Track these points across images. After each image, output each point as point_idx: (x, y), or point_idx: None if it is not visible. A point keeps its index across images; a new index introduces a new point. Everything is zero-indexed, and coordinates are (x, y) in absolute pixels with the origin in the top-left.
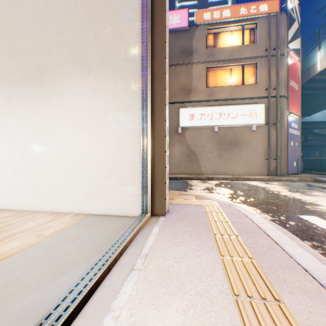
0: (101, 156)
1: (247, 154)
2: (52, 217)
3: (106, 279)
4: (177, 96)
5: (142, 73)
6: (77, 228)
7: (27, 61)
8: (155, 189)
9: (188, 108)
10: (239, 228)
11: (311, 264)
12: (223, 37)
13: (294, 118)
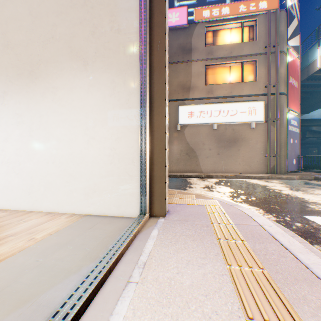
0: (98, 153)
1: (247, 151)
2: (46, 218)
3: (98, 296)
4: (176, 94)
5: (140, 67)
6: (71, 231)
7: (21, 56)
8: (154, 189)
9: (187, 106)
10: (244, 232)
11: None
12: (222, 35)
13: (293, 116)
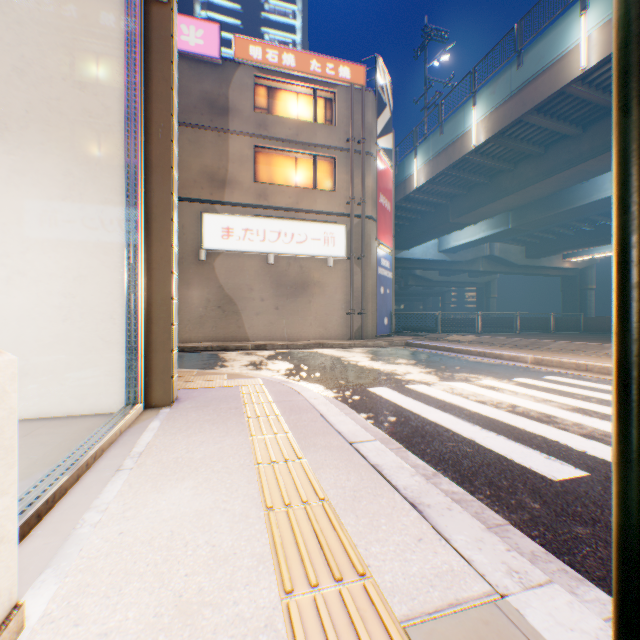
0: (33, 303)
1: (322, 304)
2: None
3: (75, 487)
4: (199, 188)
5: (127, 159)
6: None
7: None
8: (153, 363)
9: (220, 215)
10: (284, 407)
11: (348, 427)
12: (285, 100)
13: (385, 253)
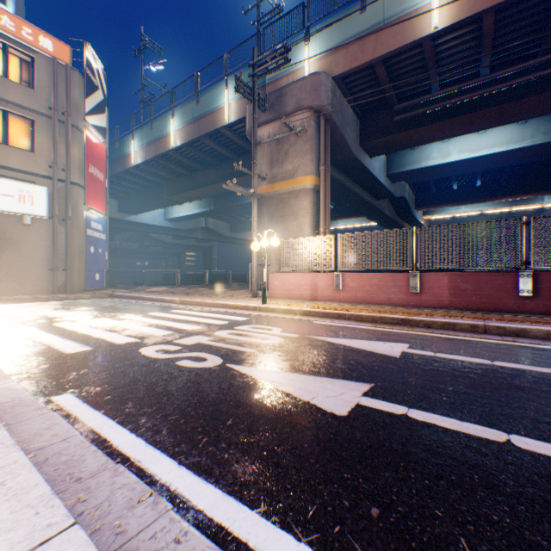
0: None
1: (18, 260)
2: None
3: None
4: None
5: None
6: None
7: None
8: None
9: None
10: None
11: None
12: None
13: (98, 217)
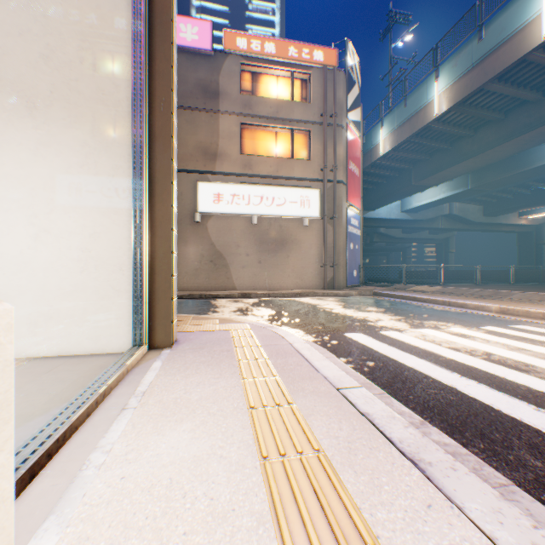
0: (56, 256)
1: (299, 258)
2: None
3: (85, 425)
4: (194, 161)
5: (134, 130)
6: None
7: None
8: (155, 309)
9: (212, 183)
10: (270, 351)
11: (333, 372)
12: (267, 83)
13: (354, 213)
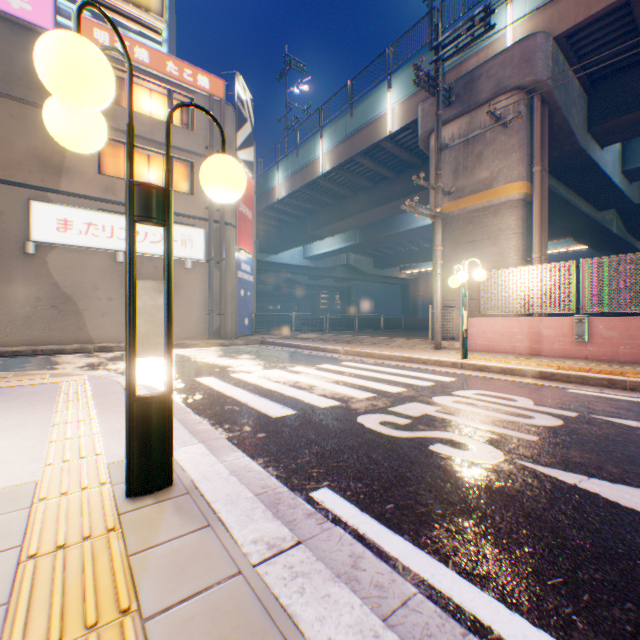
0: None
1: (180, 305)
2: None
3: None
4: (25, 171)
5: None
6: None
7: None
8: None
9: (56, 205)
10: (99, 393)
11: None
12: (139, 94)
13: (247, 258)
